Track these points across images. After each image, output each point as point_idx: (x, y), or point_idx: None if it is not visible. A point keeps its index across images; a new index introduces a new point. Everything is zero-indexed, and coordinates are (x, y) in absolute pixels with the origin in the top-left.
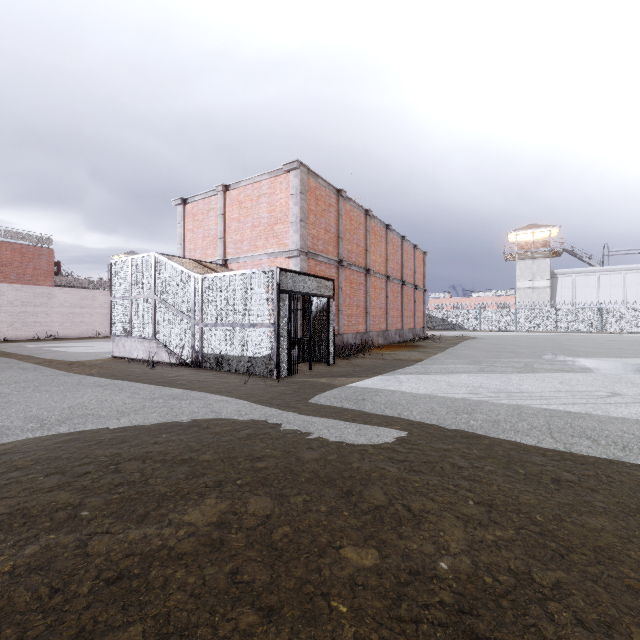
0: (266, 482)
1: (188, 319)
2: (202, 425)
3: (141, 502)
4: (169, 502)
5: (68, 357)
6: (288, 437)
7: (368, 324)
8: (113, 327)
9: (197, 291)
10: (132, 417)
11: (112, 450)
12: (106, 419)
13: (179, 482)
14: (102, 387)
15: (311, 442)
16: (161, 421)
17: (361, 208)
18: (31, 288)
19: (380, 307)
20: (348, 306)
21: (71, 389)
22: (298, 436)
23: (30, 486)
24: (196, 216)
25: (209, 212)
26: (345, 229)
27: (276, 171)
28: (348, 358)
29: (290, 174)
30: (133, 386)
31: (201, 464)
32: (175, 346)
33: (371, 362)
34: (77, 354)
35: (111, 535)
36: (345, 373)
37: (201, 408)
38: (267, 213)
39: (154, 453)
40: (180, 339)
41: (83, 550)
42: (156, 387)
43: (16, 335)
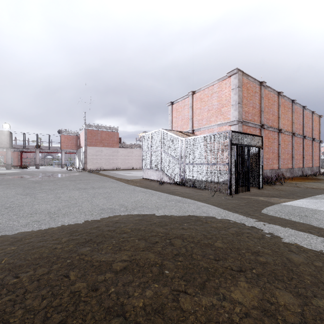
0: (276, 277)
1: (177, 161)
2: (202, 220)
3: (196, 272)
4: (213, 277)
5: (126, 177)
6: (266, 238)
7: (280, 164)
8: (143, 164)
9: (182, 146)
10: (163, 210)
11: (163, 229)
12: (152, 210)
13: (212, 261)
14: (144, 192)
15: (288, 246)
16: (178, 214)
17: (275, 91)
18: (111, 149)
19: (287, 153)
20: (266, 153)
21: (132, 192)
22: (273, 239)
23: (133, 245)
24: (178, 109)
25: (184, 106)
26: (265, 105)
27: (222, 78)
28: (270, 185)
29: (231, 77)
30: (157, 193)
31: (218, 249)
32: (171, 174)
33: (290, 188)
34: (129, 176)
35: (189, 296)
36: (275, 195)
37: (196, 209)
38: (217, 102)
39: (186, 235)
40: (173, 171)
41: (178, 304)
42: (167, 194)
43: (107, 168)
